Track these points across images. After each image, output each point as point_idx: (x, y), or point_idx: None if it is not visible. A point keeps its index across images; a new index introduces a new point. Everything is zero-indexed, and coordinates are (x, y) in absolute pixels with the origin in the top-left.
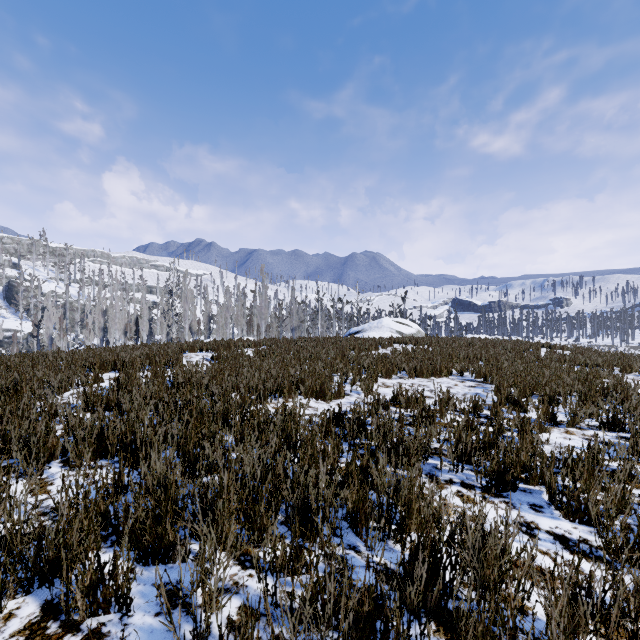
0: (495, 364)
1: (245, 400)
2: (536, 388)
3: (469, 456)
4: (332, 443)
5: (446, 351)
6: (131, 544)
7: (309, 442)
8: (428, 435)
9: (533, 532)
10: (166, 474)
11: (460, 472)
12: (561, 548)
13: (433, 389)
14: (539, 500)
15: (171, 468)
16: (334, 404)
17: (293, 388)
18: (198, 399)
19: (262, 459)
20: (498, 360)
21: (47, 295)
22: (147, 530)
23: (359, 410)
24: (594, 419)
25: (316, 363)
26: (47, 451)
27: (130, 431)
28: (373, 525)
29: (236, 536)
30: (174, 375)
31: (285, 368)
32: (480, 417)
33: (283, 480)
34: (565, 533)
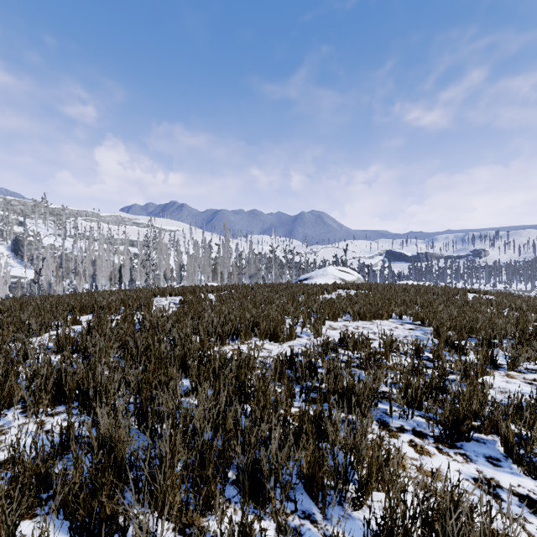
0: (431, 308)
1: (204, 343)
2: (471, 331)
3: (418, 402)
4: (285, 388)
5: (386, 296)
6: (68, 513)
7: (262, 394)
8: (378, 381)
9: (495, 491)
10: (109, 433)
11: (410, 418)
12: (529, 513)
13: (376, 331)
14: (494, 452)
15: (127, 415)
16: (286, 346)
17: (249, 331)
18: (159, 343)
19: (215, 408)
20: (432, 304)
21: (46, 248)
22: (80, 503)
23: (310, 353)
24: (531, 362)
25: (270, 307)
26: (3, 399)
27: (86, 378)
28: (328, 483)
29: (181, 506)
30: (142, 318)
31: (242, 312)
32: (422, 359)
33: (234, 436)
34: (530, 493)
